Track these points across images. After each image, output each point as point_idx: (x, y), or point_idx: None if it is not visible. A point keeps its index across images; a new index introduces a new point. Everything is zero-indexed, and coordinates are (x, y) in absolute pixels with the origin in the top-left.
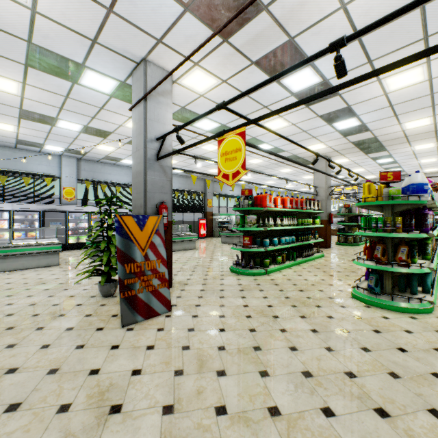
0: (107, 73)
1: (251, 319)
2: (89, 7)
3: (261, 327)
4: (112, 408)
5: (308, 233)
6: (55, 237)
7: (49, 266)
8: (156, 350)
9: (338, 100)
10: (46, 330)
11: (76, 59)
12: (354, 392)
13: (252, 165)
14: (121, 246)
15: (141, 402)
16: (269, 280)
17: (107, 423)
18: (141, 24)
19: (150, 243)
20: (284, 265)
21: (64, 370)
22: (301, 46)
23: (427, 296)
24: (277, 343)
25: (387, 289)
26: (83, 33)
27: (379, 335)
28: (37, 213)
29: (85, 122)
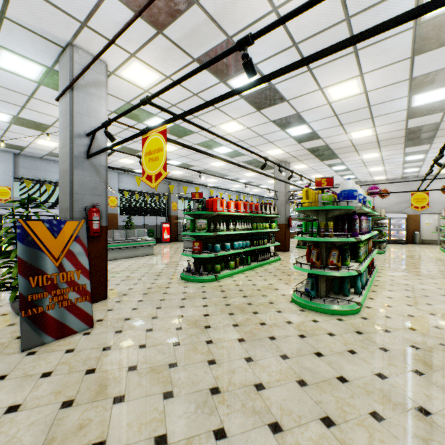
0: (28, 56)
1: (180, 331)
2: None
3: (188, 340)
4: None
5: (264, 237)
6: None
7: None
8: (52, 377)
9: (287, 106)
10: None
11: None
12: (256, 407)
13: (216, 168)
14: (25, 256)
15: None
16: (217, 286)
17: None
18: (57, 2)
19: (67, 251)
20: (237, 270)
21: None
22: None
23: (357, 297)
24: (197, 357)
25: (322, 292)
26: None
27: (303, 339)
28: None
29: (14, 111)
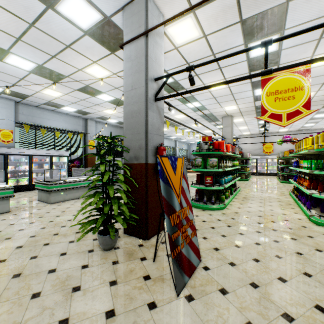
0: (95, 2)
1: (285, 259)
2: None
3: (308, 269)
4: None
5: (234, 172)
6: None
7: None
8: None
9: None
10: None
11: None
12: None
13: (175, 119)
14: (165, 194)
15: None
16: (235, 213)
17: None
18: None
19: (181, 188)
20: (230, 199)
21: None
22: (288, 12)
23: None
24: None
25: None
26: None
27: None
28: None
29: (42, 60)
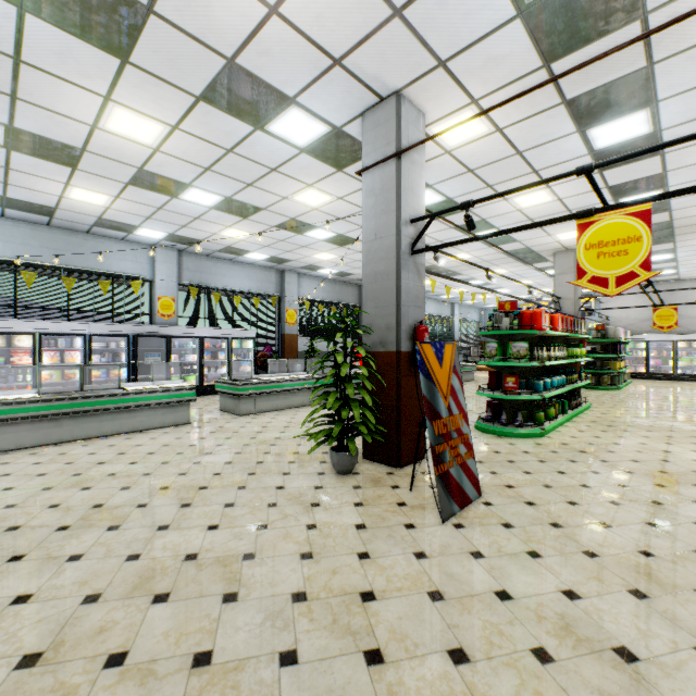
0: (322, 114)
1: (624, 507)
2: (368, 6)
3: (659, 519)
4: (619, 654)
5: (574, 370)
6: (148, 377)
7: (177, 425)
8: (548, 558)
9: (654, 162)
10: (327, 530)
11: (288, 89)
12: None
13: (451, 263)
14: (426, 393)
15: (649, 643)
16: (561, 444)
17: (647, 678)
18: (430, 37)
19: (450, 387)
20: (558, 422)
21: (452, 594)
22: (656, 78)
23: None
24: None
25: None
26: (329, 48)
27: None
28: (121, 339)
29: (232, 191)
